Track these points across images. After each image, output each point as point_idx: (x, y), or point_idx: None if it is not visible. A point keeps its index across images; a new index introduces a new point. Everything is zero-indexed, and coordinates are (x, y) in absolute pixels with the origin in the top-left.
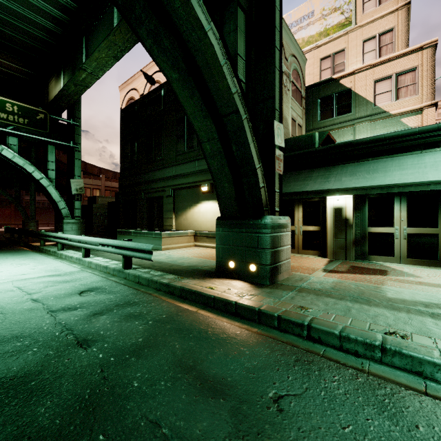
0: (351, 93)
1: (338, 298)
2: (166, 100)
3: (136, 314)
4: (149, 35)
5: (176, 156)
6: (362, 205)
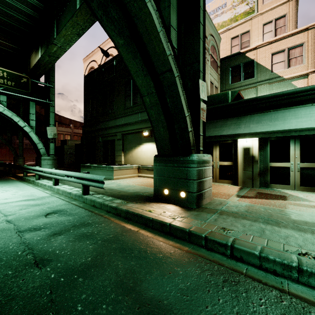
0: (254, 63)
1: (252, 220)
2: (117, 68)
3: (88, 234)
4: (99, 7)
5: (124, 109)
6: (264, 146)
